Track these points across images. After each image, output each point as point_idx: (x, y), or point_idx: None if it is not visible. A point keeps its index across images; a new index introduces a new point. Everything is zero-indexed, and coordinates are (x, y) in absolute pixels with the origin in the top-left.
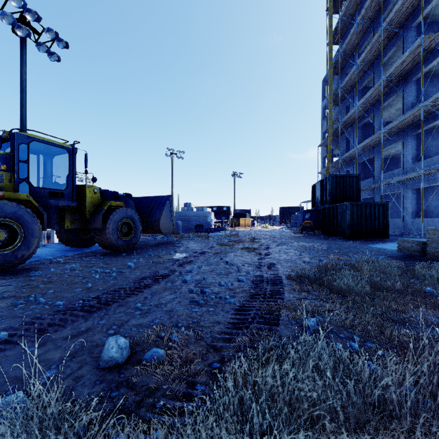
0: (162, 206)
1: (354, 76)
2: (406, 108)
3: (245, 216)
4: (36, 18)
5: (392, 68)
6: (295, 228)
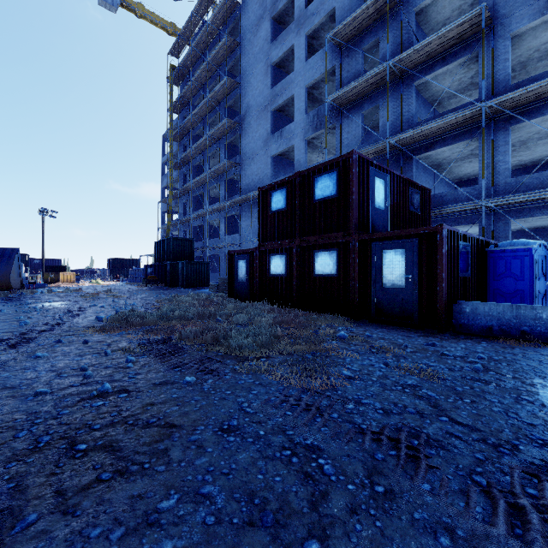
0: (9, 260)
1: (190, 154)
2: (222, 197)
3: (66, 269)
4: None
5: (213, 168)
6: (136, 283)
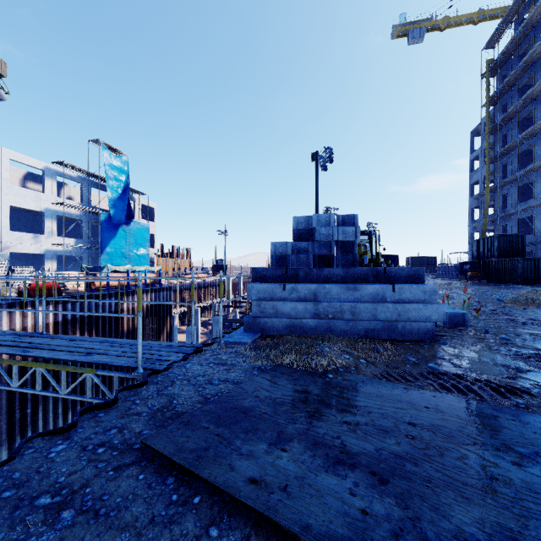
0: (394, 262)
1: (514, 144)
2: None
3: None
4: (329, 153)
5: None
6: (447, 279)
